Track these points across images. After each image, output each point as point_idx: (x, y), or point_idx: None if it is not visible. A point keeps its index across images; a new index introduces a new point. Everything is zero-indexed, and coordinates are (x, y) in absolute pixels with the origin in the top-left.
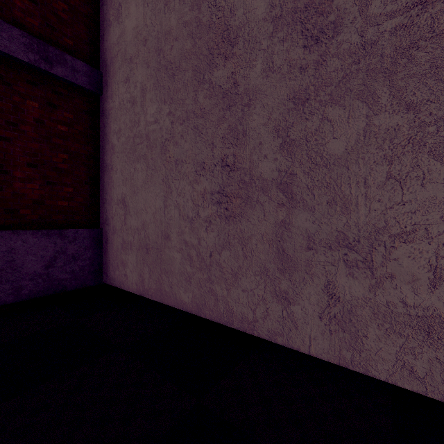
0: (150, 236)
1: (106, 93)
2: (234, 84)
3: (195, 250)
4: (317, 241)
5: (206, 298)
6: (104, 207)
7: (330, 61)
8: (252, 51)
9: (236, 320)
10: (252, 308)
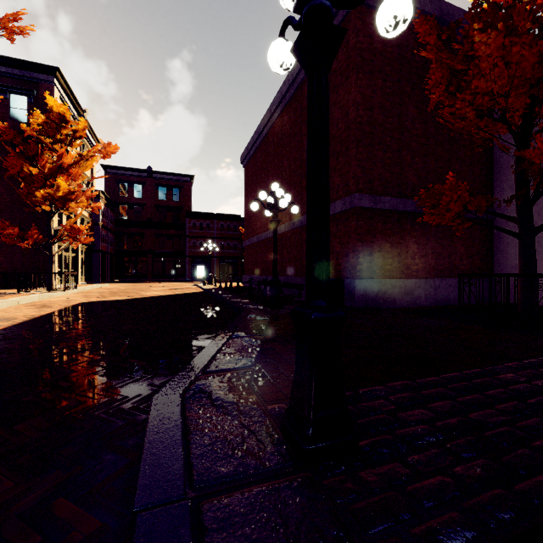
0: (540, 281)
1: (500, 219)
2: None
3: None
4: None
5: None
6: (498, 268)
7: None
8: None
9: None
10: None
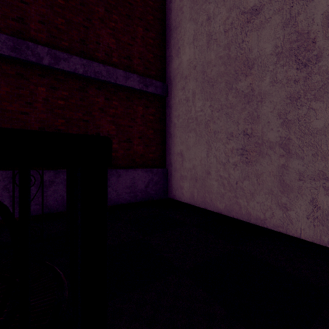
0: (198, 173)
1: (170, 95)
2: (252, 90)
3: (226, 180)
4: (305, 176)
5: (233, 206)
6: (169, 156)
7: (314, 76)
8: (263, 72)
9: (252, 219)
10: (263, 212)
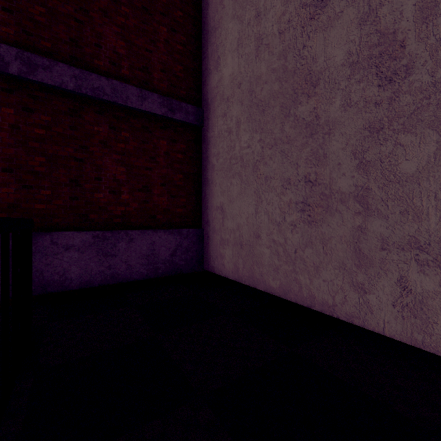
0: (243, 236)
1: (207, 125)
2: (316, 117)
3: (282, 247)
4: (390, 243)
5: (291, 285)
6: (205, 212)
7: (402, 97)
8: (331, 91)
9: (317, 304)
10: (332, 295)
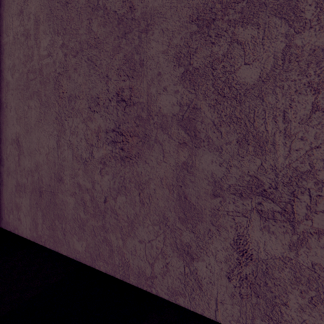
0: (43, 179)
1: (1, 27)
2: (130, 8)
3: (88, 195)
4: (225, 187)
5: (100, 248)
6: None
7: None
8: None
9: (132, 275)
10: (150, 262)
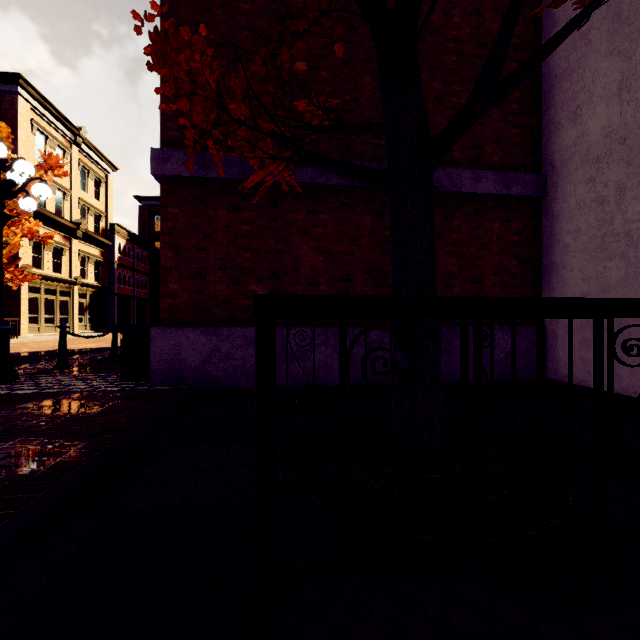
0: (632, 334)
1: (553, 194)
2: None
3: None
4: None
5: None
6: None
7: None
8: None
9: None
10: None
